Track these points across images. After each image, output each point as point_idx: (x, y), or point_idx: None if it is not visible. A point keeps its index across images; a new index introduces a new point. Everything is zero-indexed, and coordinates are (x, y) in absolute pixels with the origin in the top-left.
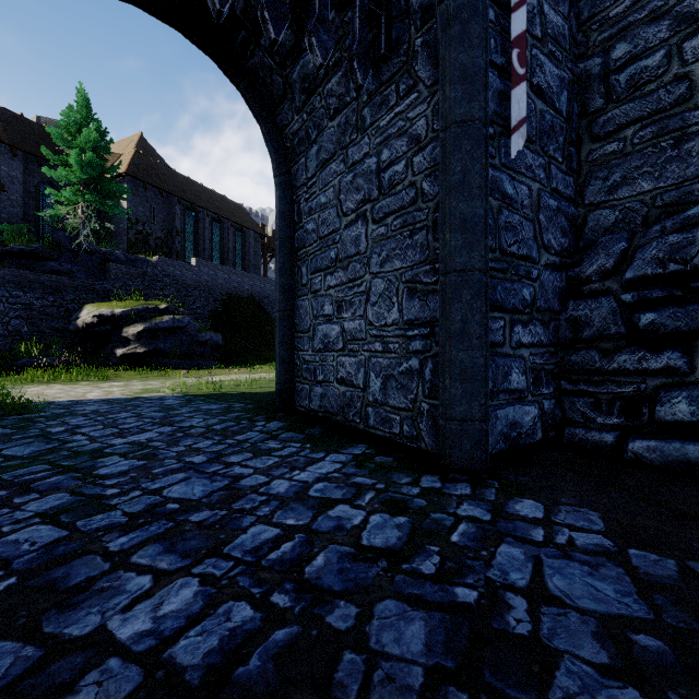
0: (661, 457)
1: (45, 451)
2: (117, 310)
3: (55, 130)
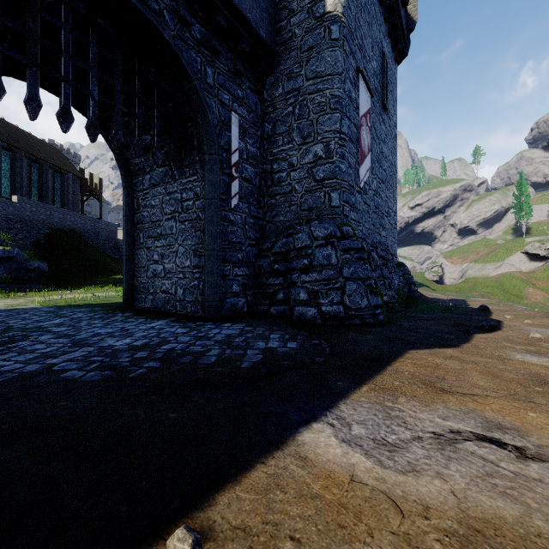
0: (276, 311)
1: (4, 329)
2: None
3: None
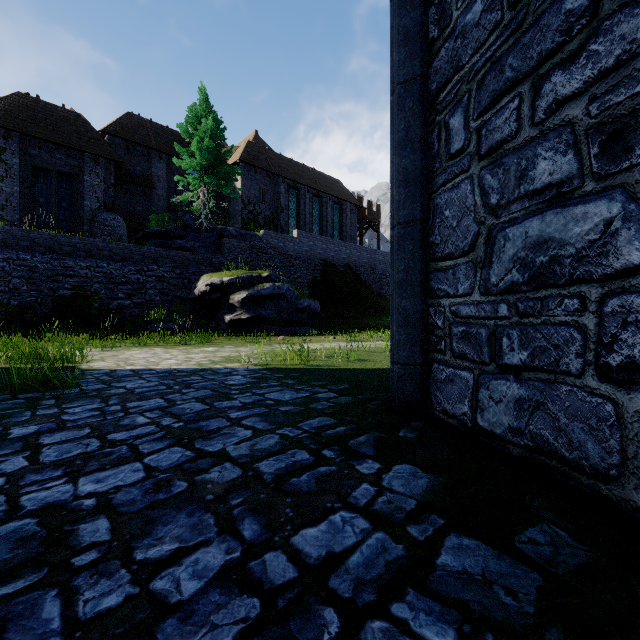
0: None
1: None
2: (225, 279)
3: (182, 125)
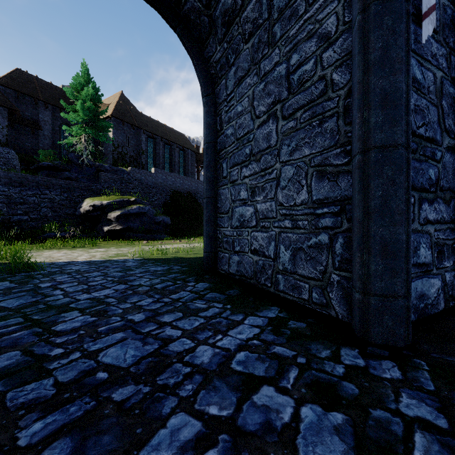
0: None
1: (28, 304)
2: (104, 202)
3: (68, 89)
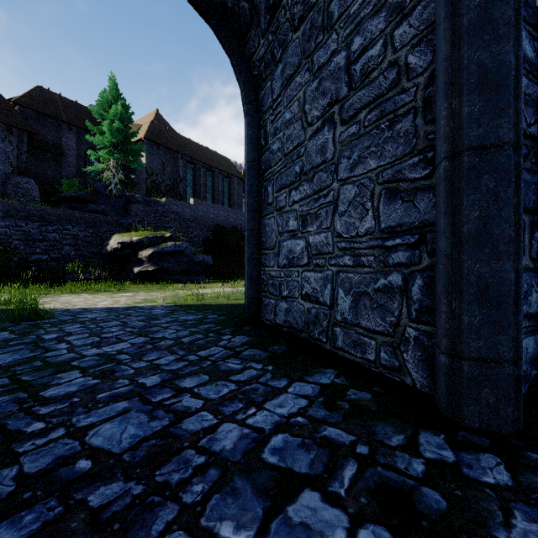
0: None
1: (23, 360)
2: (134, 238)
3: (94, 108)
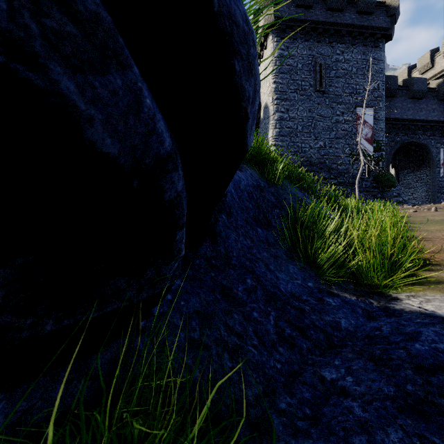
0: None
1: None
2: None
3: None
